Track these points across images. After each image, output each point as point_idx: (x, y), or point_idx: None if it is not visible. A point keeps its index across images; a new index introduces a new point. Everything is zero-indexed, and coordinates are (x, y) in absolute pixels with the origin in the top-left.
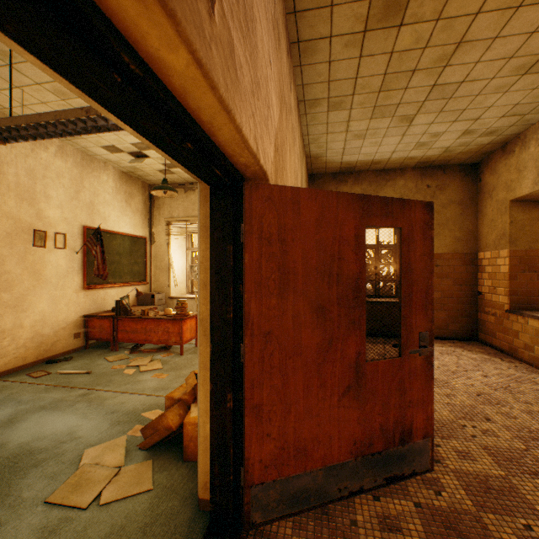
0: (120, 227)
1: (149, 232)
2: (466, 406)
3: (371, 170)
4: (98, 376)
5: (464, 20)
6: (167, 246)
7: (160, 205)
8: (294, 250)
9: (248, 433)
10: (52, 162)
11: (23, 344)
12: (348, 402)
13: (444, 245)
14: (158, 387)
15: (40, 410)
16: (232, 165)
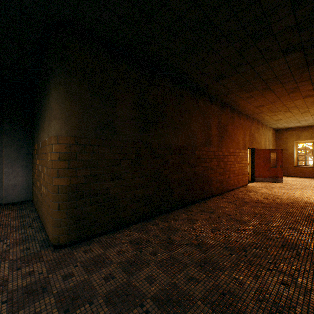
0: None
1: None
2: (302, 182)
3: (298, 127)
4: None
5: (294, 118)
6: None
7: None
8: (260, 155)
9: (254, 172)
10: None
11: None
12: (267, 171)
13: None
14: None
15: None
16: (253, 148)
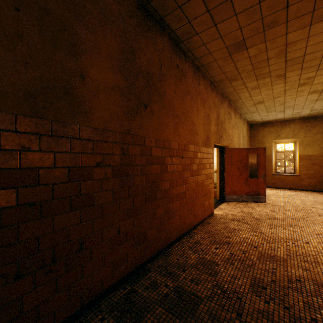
0: None
1: None
2: (292, 200)
3: (278, 121)
4: None
5: (281, 100)
6: None
7: None
8: (233, 158)
9: (225, 186)
10: None
11: None
12: (244, 185)
13: (315, 151)
14: None
15: None
16: (222, 146)
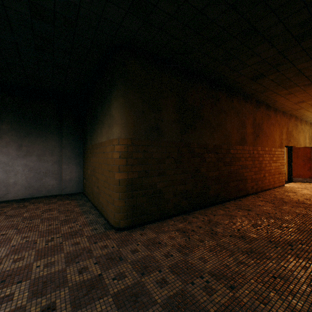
0: None
1: None
2: None
3: None
4: None
5: None
6: None
7: None
8: (298, 154)
9: (292, 172)
10: None
11: None
12: (308, 171)
13: None
14: None
15: None
16: (290, 146)
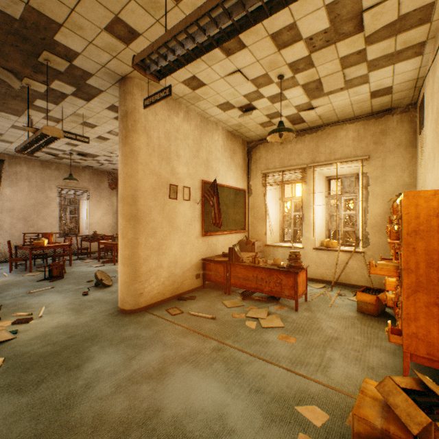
0: (226, 181)
1: (247, 184)
2: None
3: None
4: (222, 325)
5: None
6: (263, 197)
7: (256, 159)
8: None
9: None
10: (181, 125)
11: (162, 281)
12: None
13: None
14: (294, 359)
15: (182, 362)
16: None
